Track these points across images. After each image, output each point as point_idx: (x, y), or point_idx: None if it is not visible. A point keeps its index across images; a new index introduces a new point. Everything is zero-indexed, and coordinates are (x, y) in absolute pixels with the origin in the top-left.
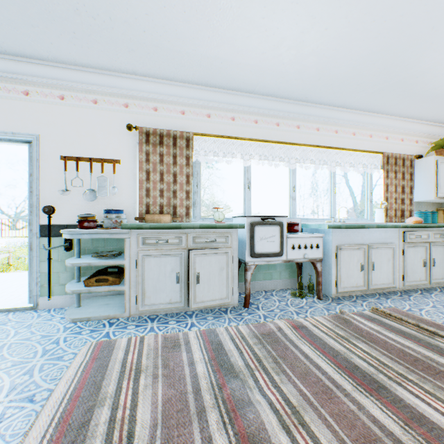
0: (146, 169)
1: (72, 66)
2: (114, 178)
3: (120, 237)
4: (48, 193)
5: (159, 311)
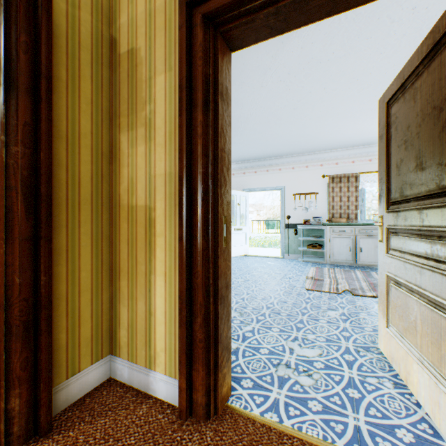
0: (331, 196)
1: (298, 155)
2: (315, 201)
3: (321, 229)
4: (287, 210)
5: (340, 263)
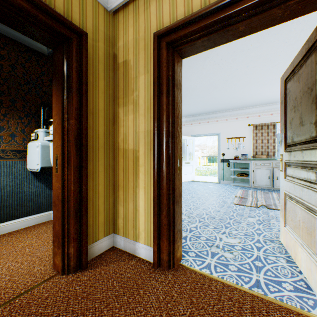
0: (255, 139)
1: (230, 110)
2: (243, 143)
3: (247, 162)
4: (222, 149)
5: (261, 187)
